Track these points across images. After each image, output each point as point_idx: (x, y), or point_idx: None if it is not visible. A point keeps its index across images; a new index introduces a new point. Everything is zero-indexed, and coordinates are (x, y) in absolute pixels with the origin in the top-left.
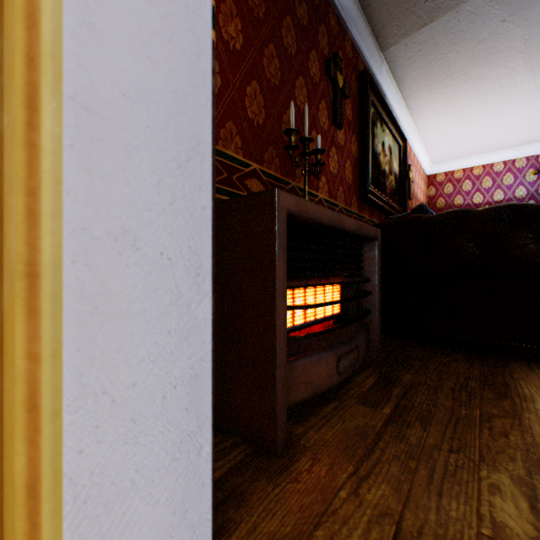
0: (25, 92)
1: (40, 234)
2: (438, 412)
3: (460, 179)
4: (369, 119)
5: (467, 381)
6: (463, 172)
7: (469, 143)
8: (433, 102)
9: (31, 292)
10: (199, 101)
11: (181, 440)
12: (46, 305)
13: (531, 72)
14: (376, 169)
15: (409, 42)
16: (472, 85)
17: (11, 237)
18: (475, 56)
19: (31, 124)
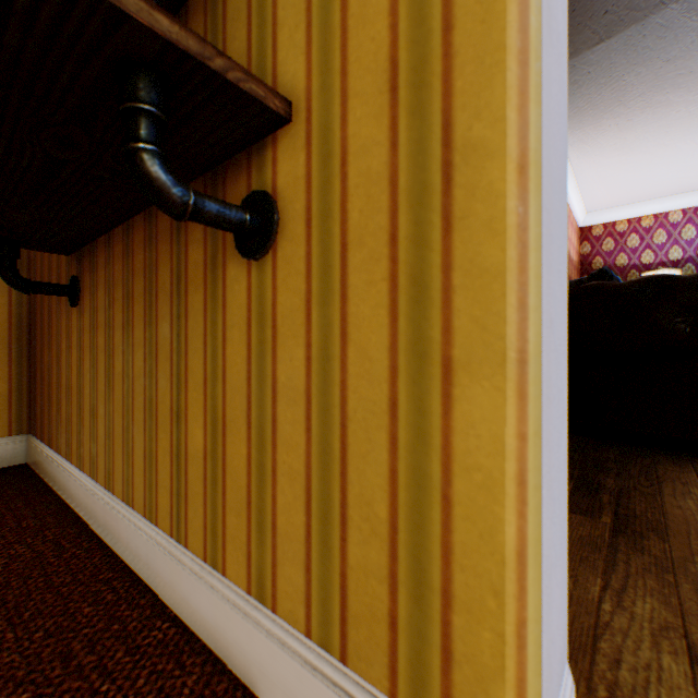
0: (516, 197)
1: (527, 325)
2: (669, 521)
3: (623, 232)
4: None
5: (686, 487)
6: (628, 223)
7: (638, 186)
8: (598, 136)
9: (519, 377)
10: (564, 184)
11: (560, 526)
12: (531, 389)
13: None
14: None
15: (577, 63)
16: (652, 114)
17: (485, 327)
18: (660, 78)
19: (520, 226)
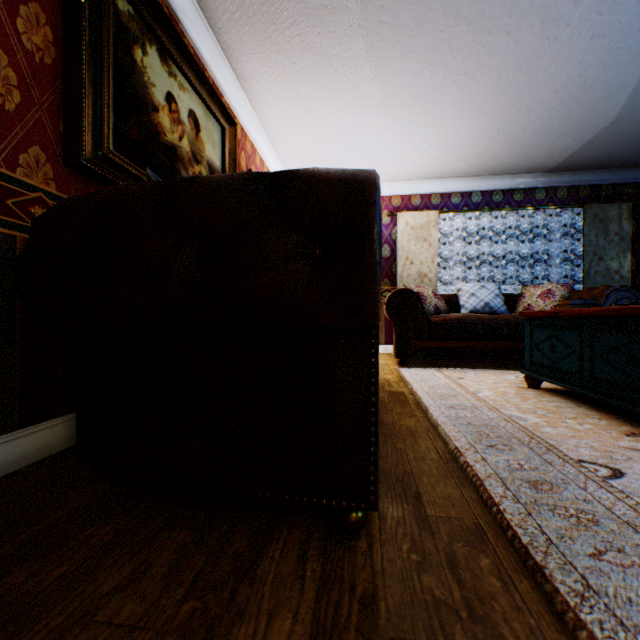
0: None
1: None
2: None
3: None
4: (103, 7)
5: None
6: None
7: (328, 164)
8: (270, 77)
9: None
10: None
11: None
12: None
13: (375, 70)
14: (146, 131)
15: None
16: (314, 64)
17: None
18: (307, 2)
19: None
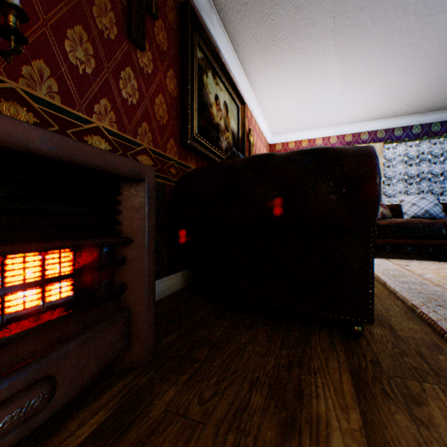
0: None
1: None
2: None
3: (293, 149)
4: (194, 60)
5: (250, 393)
6: (295, 144)
7: (298, 118)
8: (266, 71)
9: None
10: None
11: None
12: None
13: (339, 55)
14: (207, 119)
15: None
16: (296, 59)
17: None
18: (296, 24)
19: None
